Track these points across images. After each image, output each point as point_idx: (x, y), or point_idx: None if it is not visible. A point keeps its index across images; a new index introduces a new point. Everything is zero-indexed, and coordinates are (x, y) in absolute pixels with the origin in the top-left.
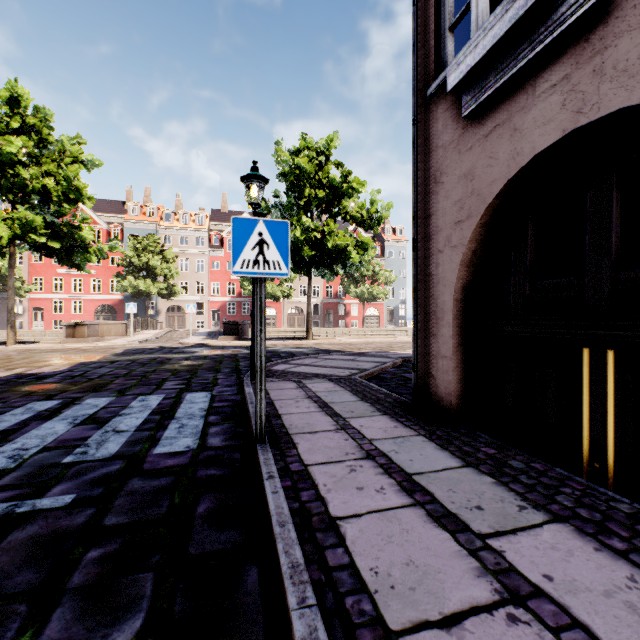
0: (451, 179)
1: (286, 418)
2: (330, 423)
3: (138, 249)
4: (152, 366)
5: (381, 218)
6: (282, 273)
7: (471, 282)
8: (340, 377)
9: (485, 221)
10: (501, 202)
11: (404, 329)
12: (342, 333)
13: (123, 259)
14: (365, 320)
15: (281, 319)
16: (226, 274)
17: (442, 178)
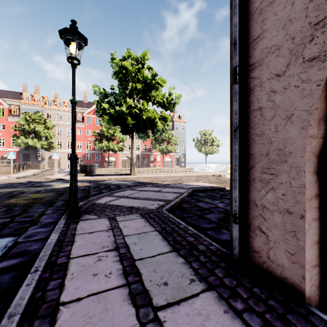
0: None
1: (62, 322)
2: None
3: (28, 120)
4: None
5: (175, 103)
6: None
7: None
8: (150, 211)
9: None
10: None
11: (184, 168)
12: (152, 170)
13: (19, 126)
14: (164, 163)
15: (118, 163)
16: (86, 137)
17: None
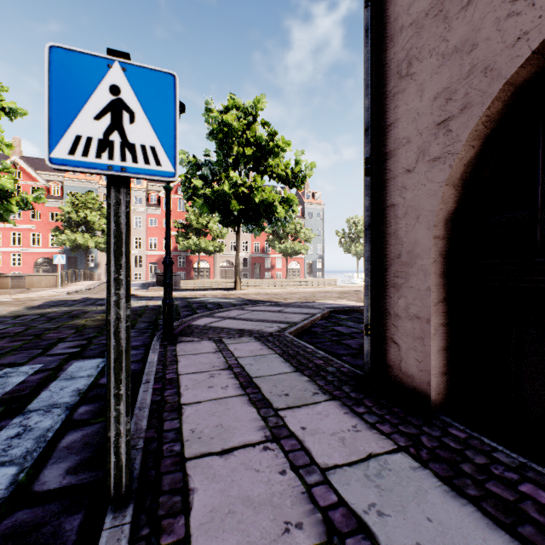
0: (429, 63)
1: (188, 414)
2: (255, 424)
3: (76, 205)
4: (59, 321)
5: (305, 177)
6: (162, 171)
7: (456, 211)
8: (268, 334)
9: (494, 112)
10: (527, 75)
11: (322, 280)
12: (268, 284)
13: (62, 214)
14: (288, 272)
15: (214, 271)
16: (163, 230)
17: (412, 67)
